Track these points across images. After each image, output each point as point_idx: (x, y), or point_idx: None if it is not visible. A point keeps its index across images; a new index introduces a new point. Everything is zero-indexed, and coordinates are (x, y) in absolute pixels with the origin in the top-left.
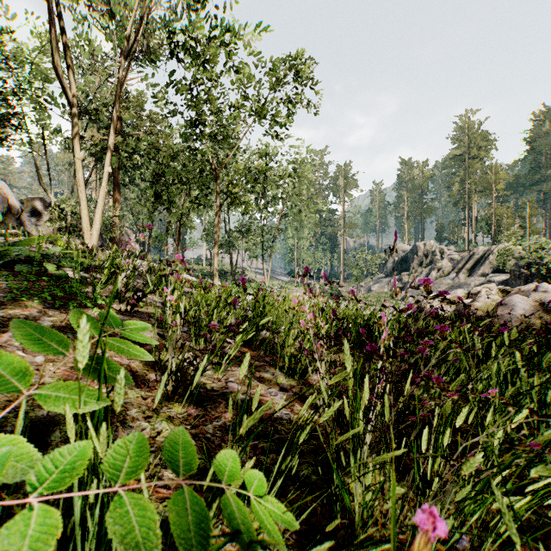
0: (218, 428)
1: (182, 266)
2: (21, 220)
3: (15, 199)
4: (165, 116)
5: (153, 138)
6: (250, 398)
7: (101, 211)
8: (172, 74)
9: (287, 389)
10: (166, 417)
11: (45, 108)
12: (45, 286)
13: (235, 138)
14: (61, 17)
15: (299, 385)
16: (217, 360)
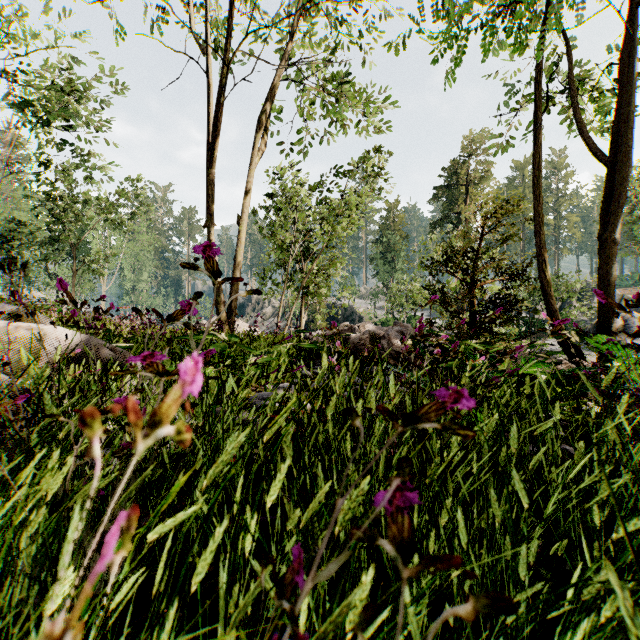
0: None
1: None
2: None
3: None
4: (34, 208)
5: None
6: None
7: None
8: (37, 176)
9: None
10: None
11: None
12: None
13: None
14: None
15: None
16: None
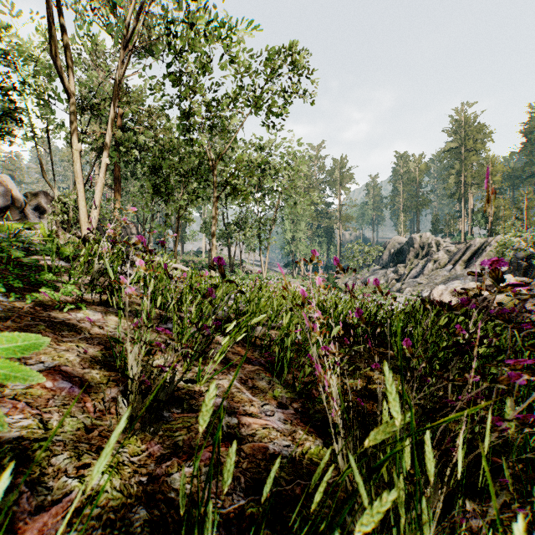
0: (188, 478)
1: (182, 258)
2: (25, 213)
3: (18, 192)
4: (163, 108)
5: (153, 132)
6: (224, 469)
7: (98, 202)
8: (170, 66)
9: (287, 404)
10: (111, 465)
11: (47, 103)
12: (6, 275)
13: (233, 131)
14: (58, 8)
15: (301, 398)
16: (198, 368)
